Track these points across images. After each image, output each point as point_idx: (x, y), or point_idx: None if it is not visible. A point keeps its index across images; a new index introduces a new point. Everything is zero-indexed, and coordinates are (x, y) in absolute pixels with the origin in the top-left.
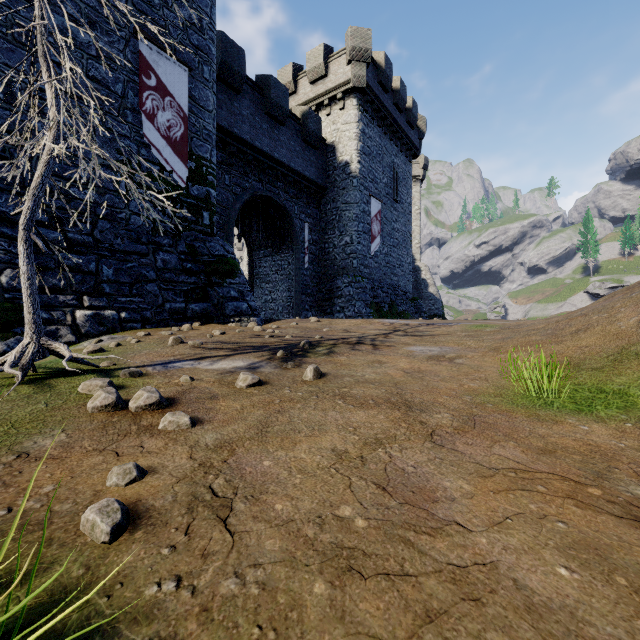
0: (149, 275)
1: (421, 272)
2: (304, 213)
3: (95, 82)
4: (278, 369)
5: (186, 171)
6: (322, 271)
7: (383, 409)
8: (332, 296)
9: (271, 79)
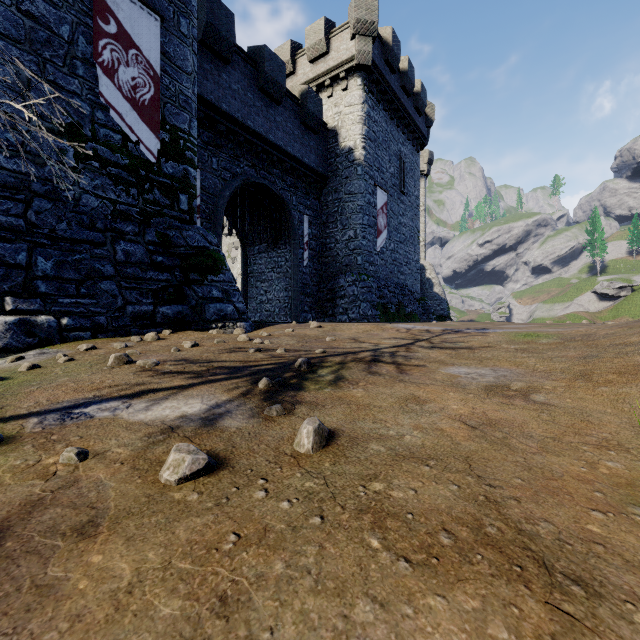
0: (105, 270)
1: (426, 271)
2: (303, 204)
3: (30, 19)
4: (254, 420)
5: (157, 143)
6: (323, 269)
7: (488, 581)
8: (334, 296)
9: (265, 50)
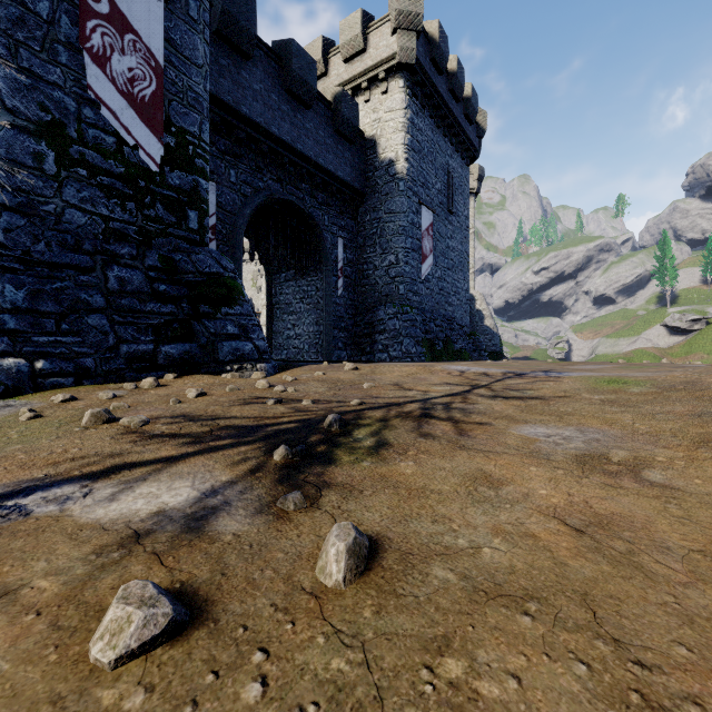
0: (93, 301)
1: (475, 302)
2: (337, 225)
3: None
4: (261, 519)
5: (160, 148)
6: (359, 299)
7: None
8: (372, 331)
9: (292, 44)
